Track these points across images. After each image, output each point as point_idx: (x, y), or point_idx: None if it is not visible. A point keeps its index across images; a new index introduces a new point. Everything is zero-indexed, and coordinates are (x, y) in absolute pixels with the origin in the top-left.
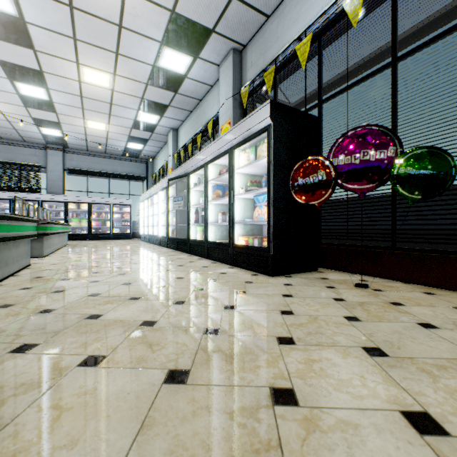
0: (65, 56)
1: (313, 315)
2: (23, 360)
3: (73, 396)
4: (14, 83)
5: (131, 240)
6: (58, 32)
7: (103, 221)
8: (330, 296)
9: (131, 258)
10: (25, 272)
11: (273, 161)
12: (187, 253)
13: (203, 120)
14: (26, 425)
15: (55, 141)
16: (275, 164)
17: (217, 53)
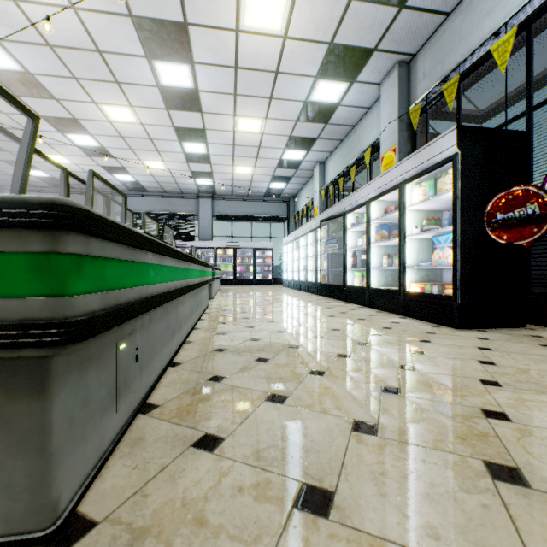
0: (225, 112)
1: (521, 368)
2: (268, 366)
3: (320, 388)
4: (182, 143)
5: (273, 286)
6: (223, 92)
7: (246, 266)
8: (546, 354)
9: (288, 304)
10: (210, 311)
11: (460, 195)
12: (342, 300)
13: (357, 148)
14: (302, 396)
15: (206, 190)
16: (463, 199)
17: (378, 72)
